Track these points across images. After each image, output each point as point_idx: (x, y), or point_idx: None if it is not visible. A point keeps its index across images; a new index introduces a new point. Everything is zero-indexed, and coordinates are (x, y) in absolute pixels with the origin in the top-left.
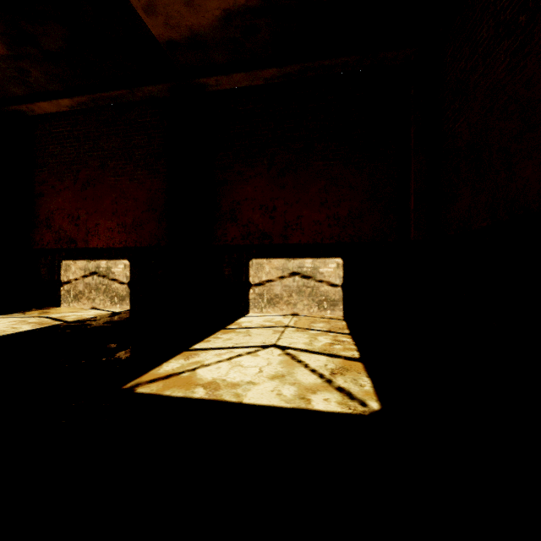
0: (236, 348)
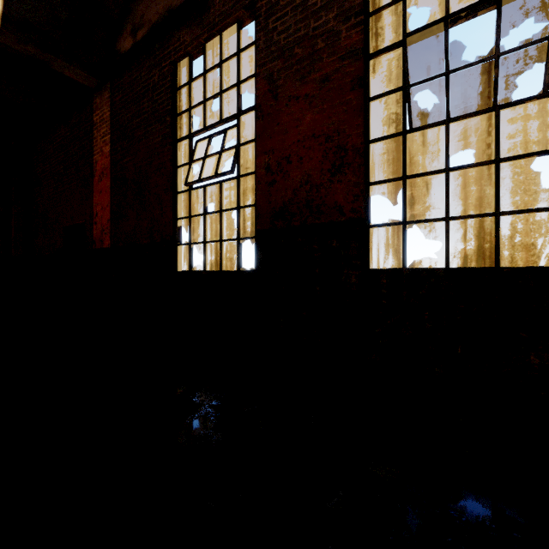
0: None
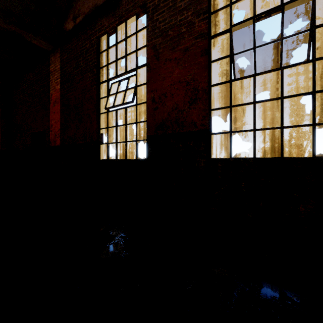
0: None
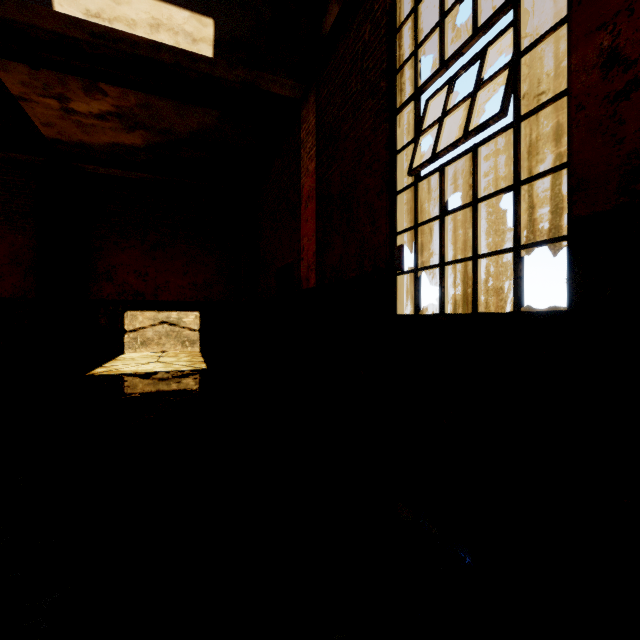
0: (133, 364)
